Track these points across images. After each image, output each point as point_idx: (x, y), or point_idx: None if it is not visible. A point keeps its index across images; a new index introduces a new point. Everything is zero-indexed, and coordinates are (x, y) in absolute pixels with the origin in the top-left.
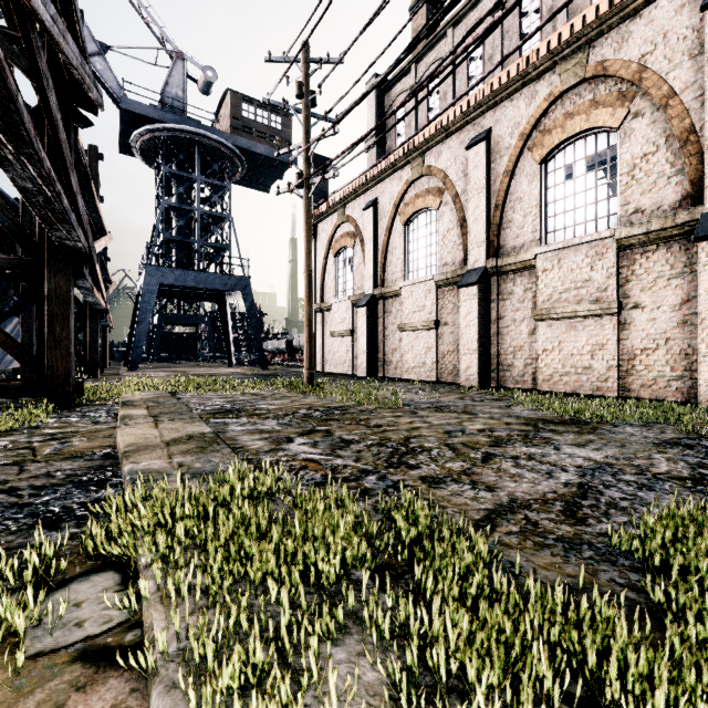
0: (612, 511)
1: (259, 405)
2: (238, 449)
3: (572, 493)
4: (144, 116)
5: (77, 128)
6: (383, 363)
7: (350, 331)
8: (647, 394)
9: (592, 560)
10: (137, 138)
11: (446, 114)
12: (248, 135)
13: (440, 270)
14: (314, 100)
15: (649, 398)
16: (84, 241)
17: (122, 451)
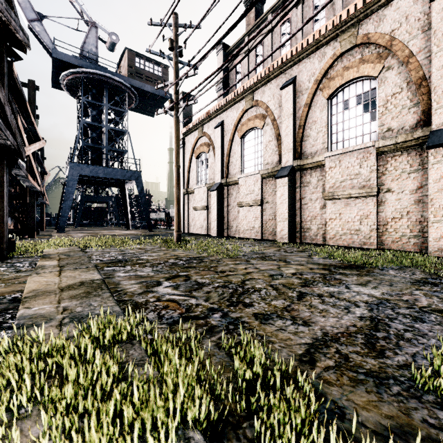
0: (401, 343)
1: (142, 256)
2: (118, 292)
3: (367, 326)
4: (69, 63)
5: (13, 63)
6: (227, 227)
7: (206, 206)
8: (395, 247)
9: (401, 396)
10: (64, 78)
11: (267, 67)
12: (139, 78)
13: (264, 167)
14: (181, 52)
15: (399, 250)
16: (13, 140)
17: (22, 297)
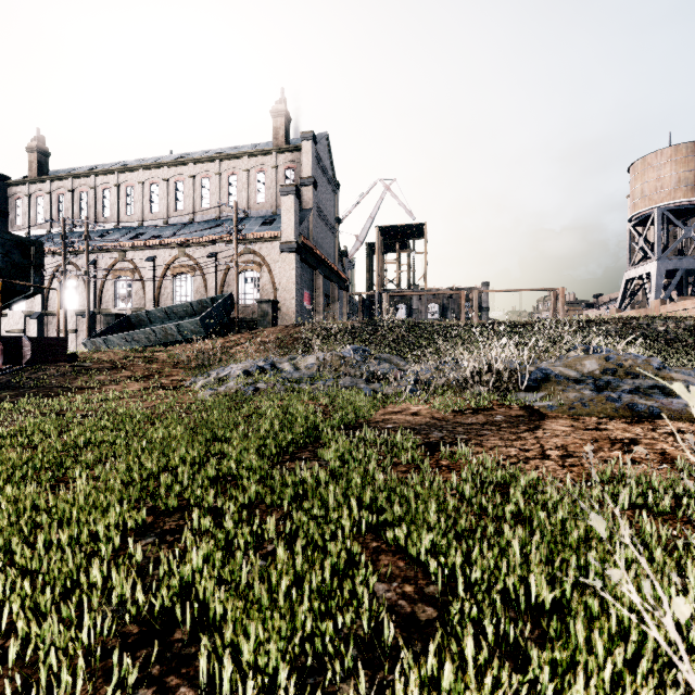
0: None
1: None
2: None
3: None
4: None
5: None
6: None
7: None
8: None
9: None
10: None
11: None
12: None
13: (27, 309)
14: None
15: None
16: None
17: None
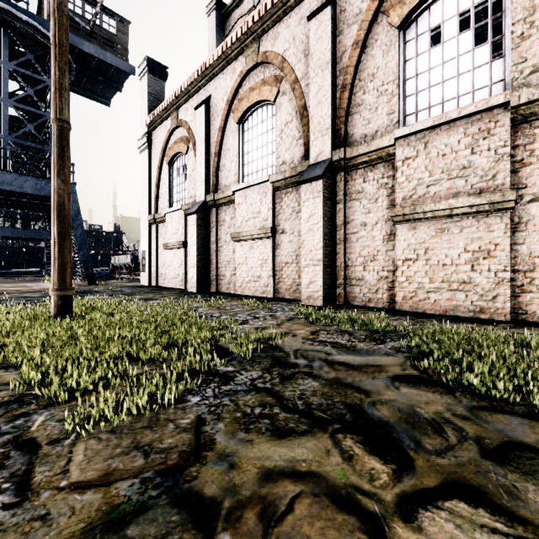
0: None
1: None
2: None
3: None
4: None
5: None
6: (216, 277)
7: (182, 242)
8: None
9: None
10: None
11: None
12: (73, 29)
13: (277, 170)
14: None
15: None
16: None
17: None
